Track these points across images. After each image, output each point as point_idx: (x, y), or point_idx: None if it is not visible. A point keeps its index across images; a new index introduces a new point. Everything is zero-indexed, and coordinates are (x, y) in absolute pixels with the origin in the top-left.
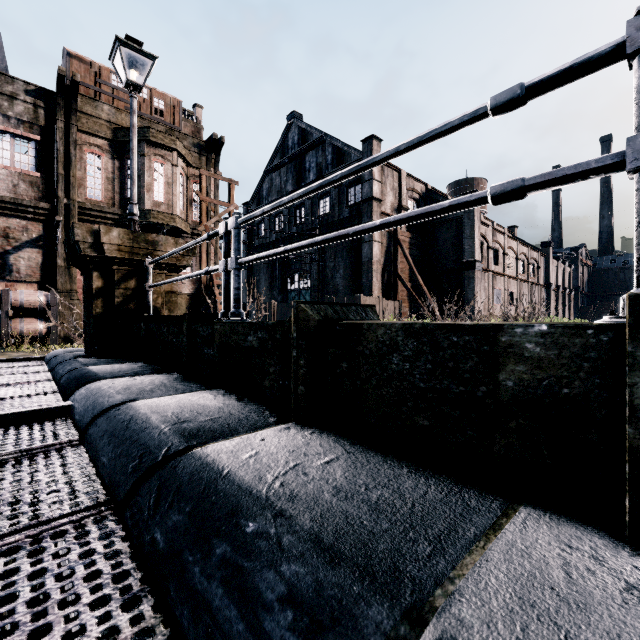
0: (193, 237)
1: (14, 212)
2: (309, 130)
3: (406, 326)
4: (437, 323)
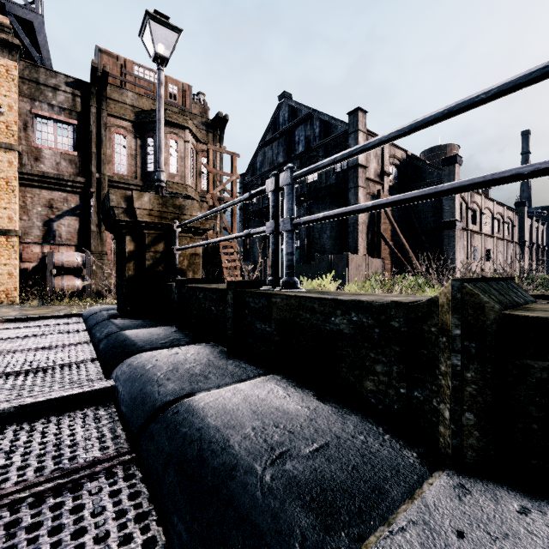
0: None
1: (57, 186)
2: (298, 107)
3: None
4: None
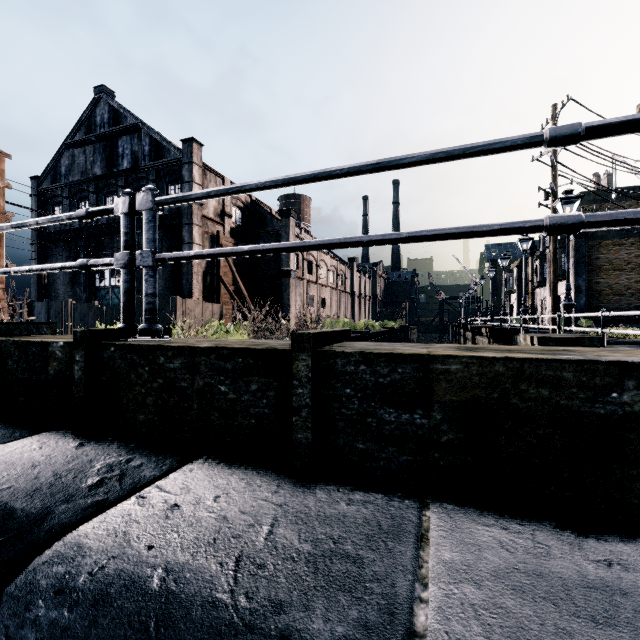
0: None
1: None
2: (122, 112)
3: (15, 342)
4: (28, 340)
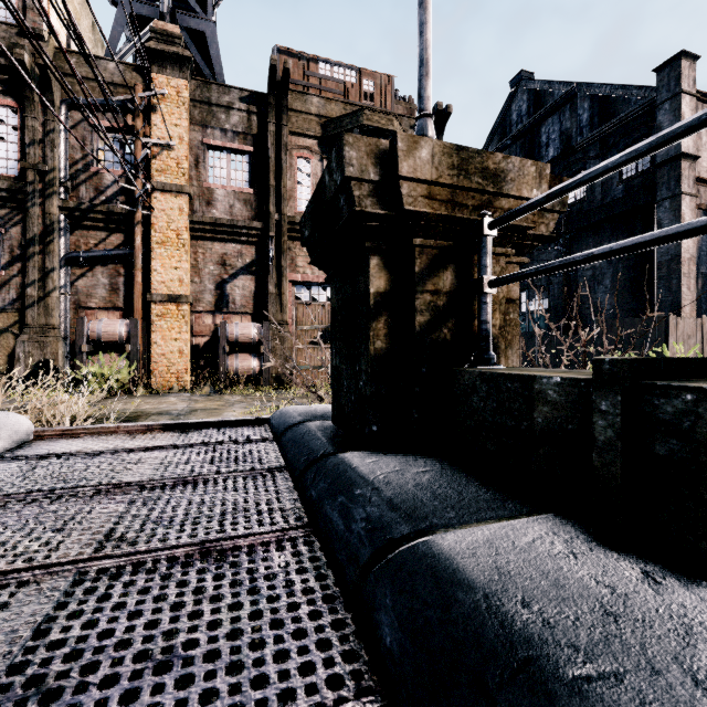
0: None
1: (230, 236)
2: (547, 88)
3: None
4: None
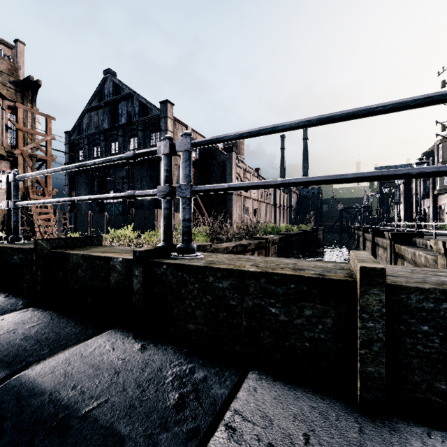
0: (9, 158)
1: None
2: (121, 86)
3: (83, 255)
4: (93, 255)
